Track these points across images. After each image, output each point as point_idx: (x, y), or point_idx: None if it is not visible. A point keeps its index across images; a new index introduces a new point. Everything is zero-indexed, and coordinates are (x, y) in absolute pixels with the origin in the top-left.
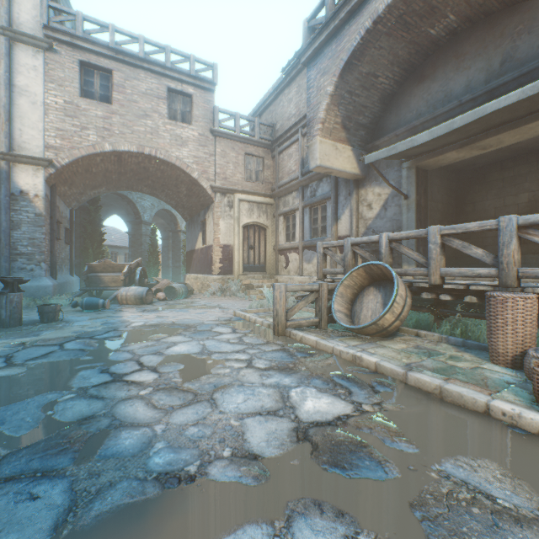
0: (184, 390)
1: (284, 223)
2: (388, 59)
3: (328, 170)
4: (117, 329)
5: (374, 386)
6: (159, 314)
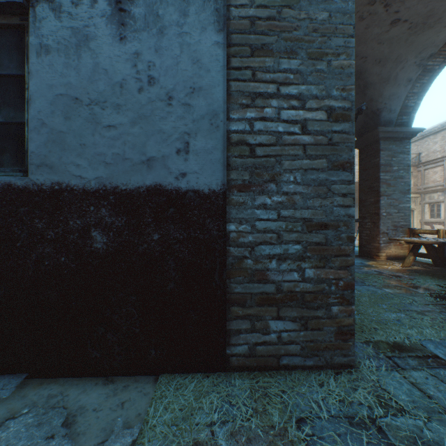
0: None
1: (428, 208)
2: None
3: None
4: None
5: None
6: None
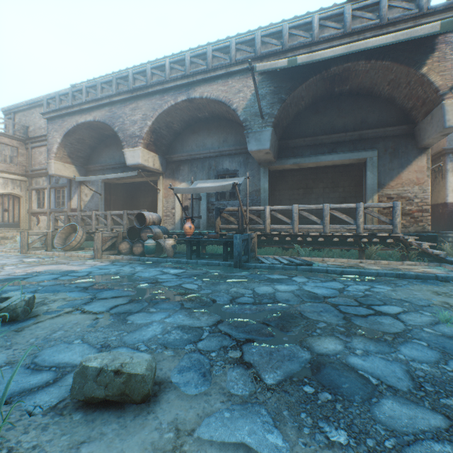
0: None
1: (36, 195)
2: (89, 136)
3: (61, 176)
4: None
5: (55, 257)
6: None
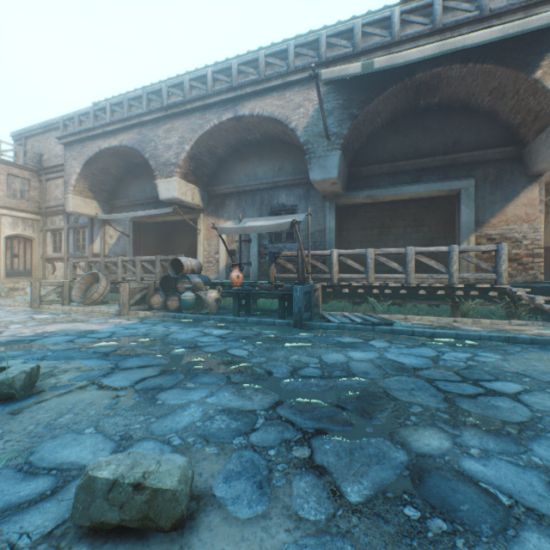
0: None
1: (52, 238)
2: (115, 164)
3: (81, 214)
4: None
5: (72, 313)
6: None
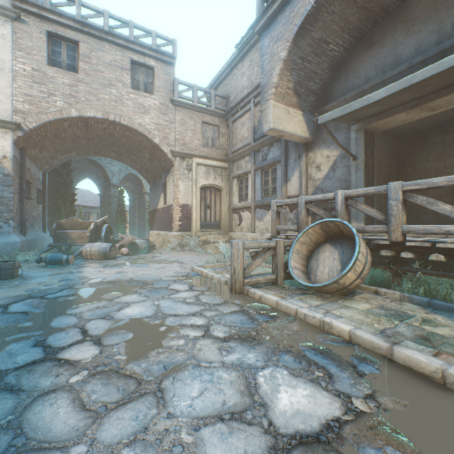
0: (127, 374)
1: (237, 185)
2: (339, 25)
3: (281, 133)
4: (72, 287)
5: (355, 364)
6: (120, 269)
